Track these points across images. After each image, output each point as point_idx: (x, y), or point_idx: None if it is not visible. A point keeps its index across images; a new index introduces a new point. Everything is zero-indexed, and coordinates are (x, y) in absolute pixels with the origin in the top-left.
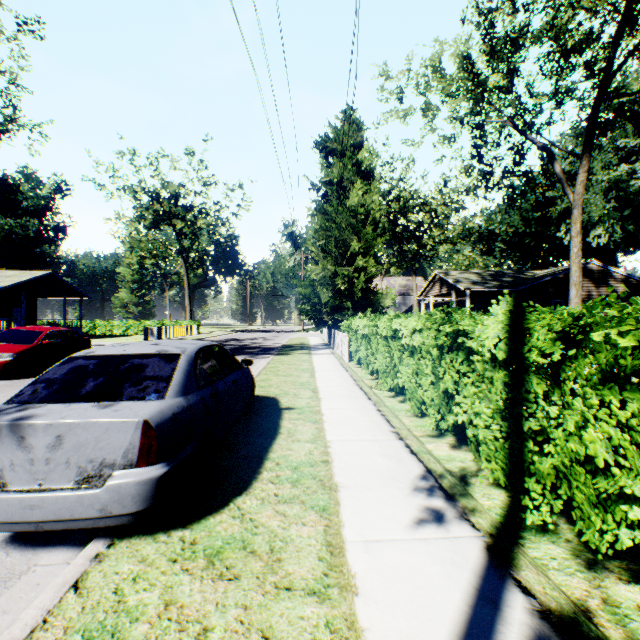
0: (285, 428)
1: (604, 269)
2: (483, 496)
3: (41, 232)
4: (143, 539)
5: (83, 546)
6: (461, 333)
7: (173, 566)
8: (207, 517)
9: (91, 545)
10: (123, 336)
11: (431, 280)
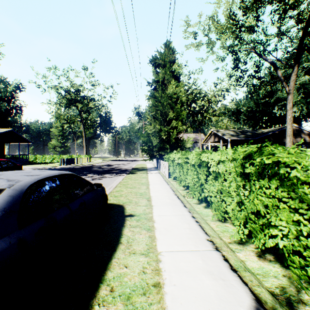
0: (125, 237)
1: (299, 128)
2: None
3: (8, 109)
4: None
5: None
6: (272, 164)
7: None
8: None
9: None
10: (50, 163)
11: (209, 134)
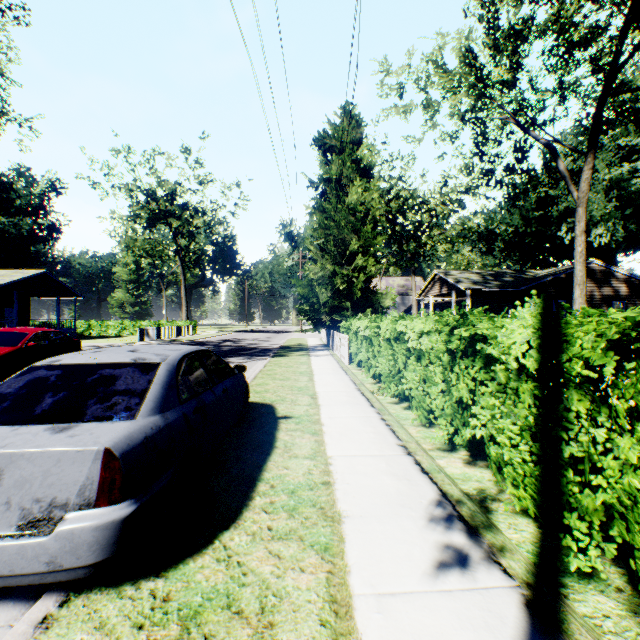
0: (281, 441)
1: (606, 269)
2: (509, 527)
3: (35, 231)
4: (105, 593)
5: (33, 600)
6: (477, 337)
7: (137, 636)
8: (186, 560)
9: (39, 603)
10: (118, 337)
11: (431, 280)
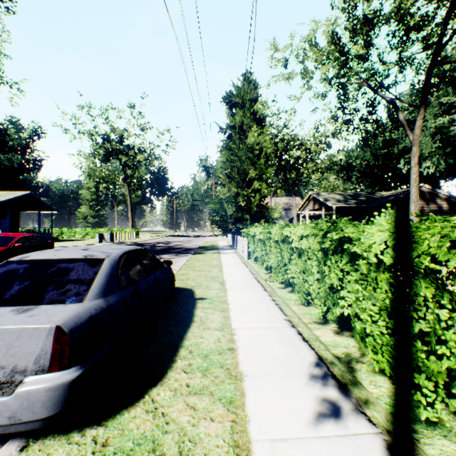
0: (198, 316)
1: (432, 191)
2: (370, 383)
3: (23, 164)
4: (57, 440)
5: (1, 444)
6: (344, 239)
7: None
8: (122, 412)
9: (4, 448)
10: (82, 240)
11: (307, 199)
